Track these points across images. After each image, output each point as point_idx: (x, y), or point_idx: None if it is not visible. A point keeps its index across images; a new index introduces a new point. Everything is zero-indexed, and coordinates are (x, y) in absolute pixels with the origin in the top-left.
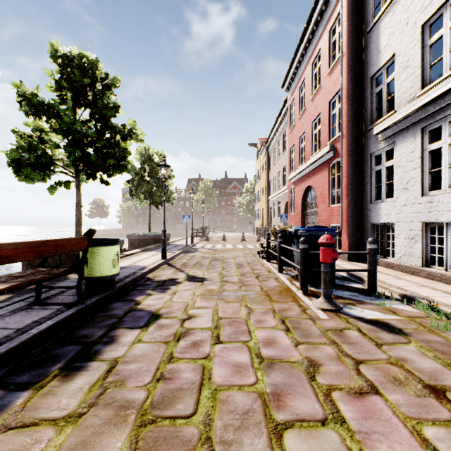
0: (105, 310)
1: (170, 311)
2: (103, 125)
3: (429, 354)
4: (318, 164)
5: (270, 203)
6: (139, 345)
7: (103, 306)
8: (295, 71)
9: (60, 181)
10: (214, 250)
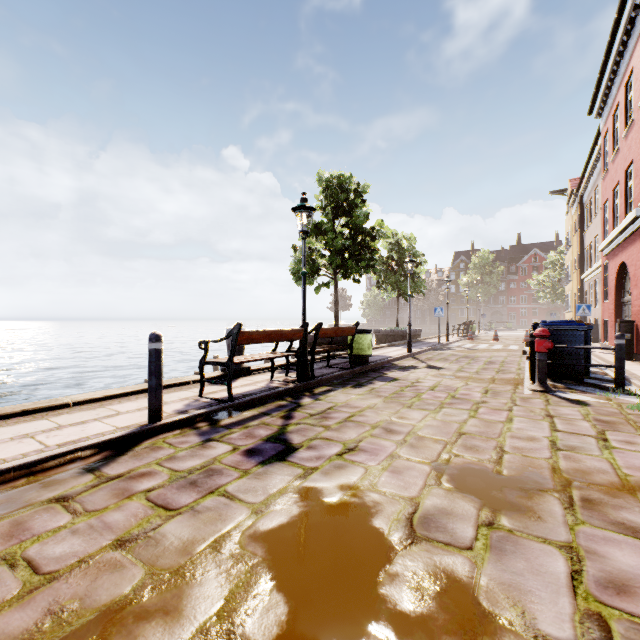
0: (365, 374)
1: (406, 379)
2: (355, 231)
3: (582, 411)
4: (628, 233)
5: (584, 284)
6: (386, 386)
7: (363, 373)
8: (606, 92)
9: (323, 283)
10: (472, 349)
